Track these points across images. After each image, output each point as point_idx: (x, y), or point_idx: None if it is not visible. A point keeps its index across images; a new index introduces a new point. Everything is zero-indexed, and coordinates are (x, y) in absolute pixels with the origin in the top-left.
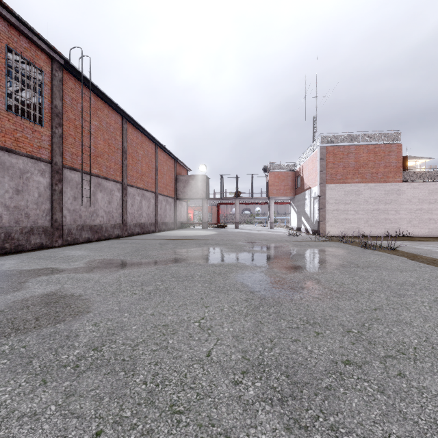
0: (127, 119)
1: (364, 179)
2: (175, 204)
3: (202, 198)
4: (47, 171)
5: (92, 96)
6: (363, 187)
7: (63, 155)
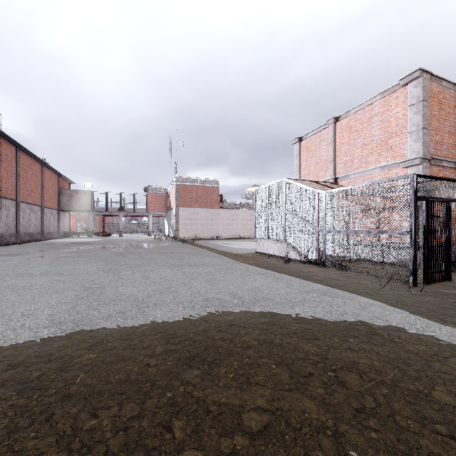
0: (21, 149)
1: (201, 206)
2: (59, 215)
3: (88, 210)
4: None
5: None
6: (200, 210)
7: None
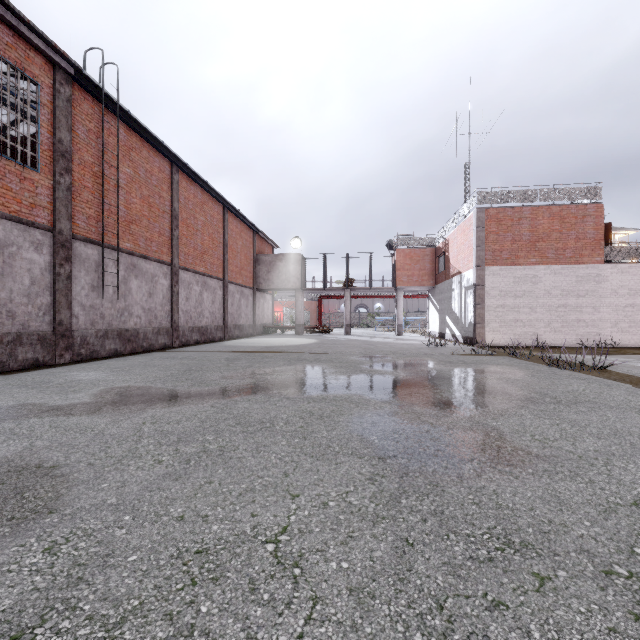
0: (179, 166)
1: (544, 259)
2: (255, 297)
3: (296, 288)
4: (46, 244)
5: (122, 127)
6: (542, 271)
7: (74, 219)
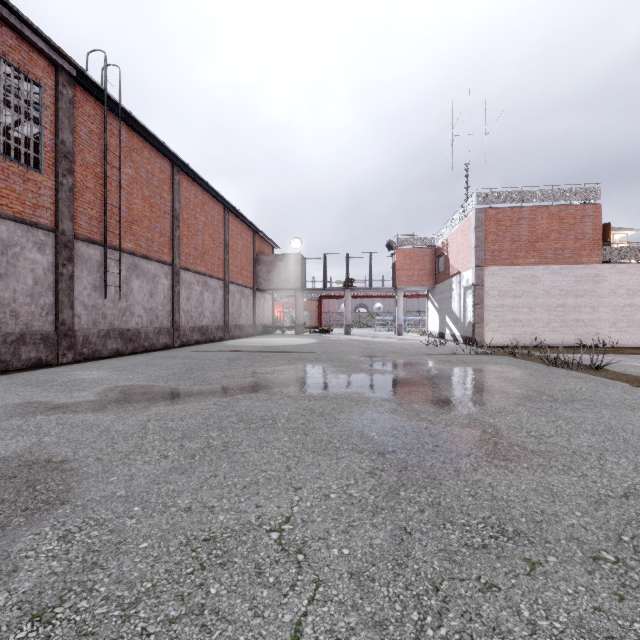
0: (180, 167)
1: (543, 259)
2: (255, 297)
3: (296, 288)
4: (49, 244)
5: (124, 129)
6: (541, 272)
7: (76, 220)
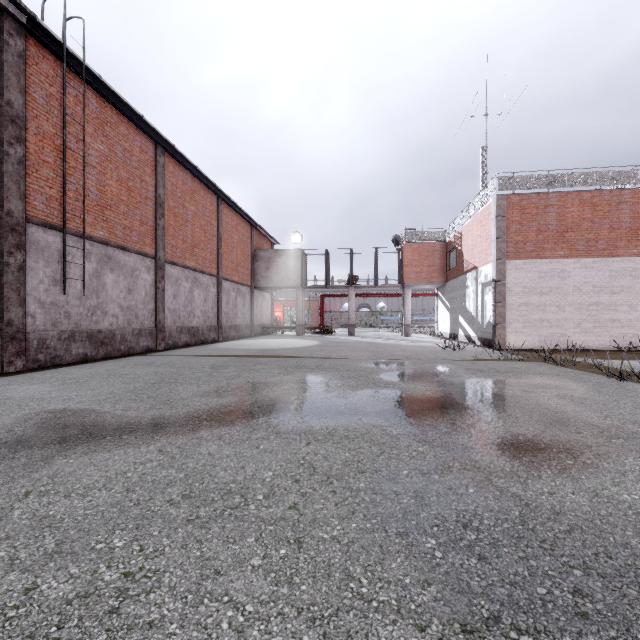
0: (164, 147)
1: (574, 251)
2: (252, 296)
3: (296, 286)
4: None
5: (94, 97)
6: (571, 265)
7: (29, 199)
